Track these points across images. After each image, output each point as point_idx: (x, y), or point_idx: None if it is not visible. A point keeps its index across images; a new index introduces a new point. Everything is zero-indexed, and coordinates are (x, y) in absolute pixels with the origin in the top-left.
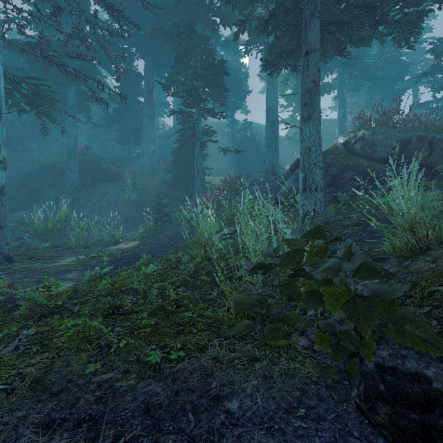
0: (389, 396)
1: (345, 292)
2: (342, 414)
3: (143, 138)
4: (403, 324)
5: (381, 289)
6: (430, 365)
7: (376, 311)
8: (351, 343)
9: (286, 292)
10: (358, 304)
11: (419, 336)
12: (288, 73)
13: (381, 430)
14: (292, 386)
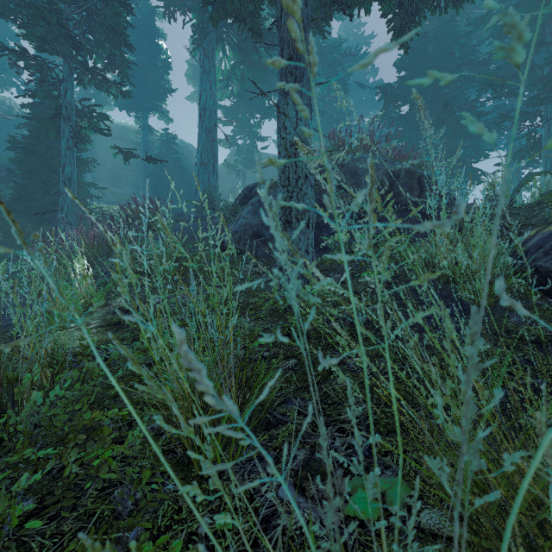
0: None
1: None
2: None
3: None
4: None
5: None
6: None
7: None
8: None
9: None
10: None
11: None
12: (229, 71)
13: None
14: None
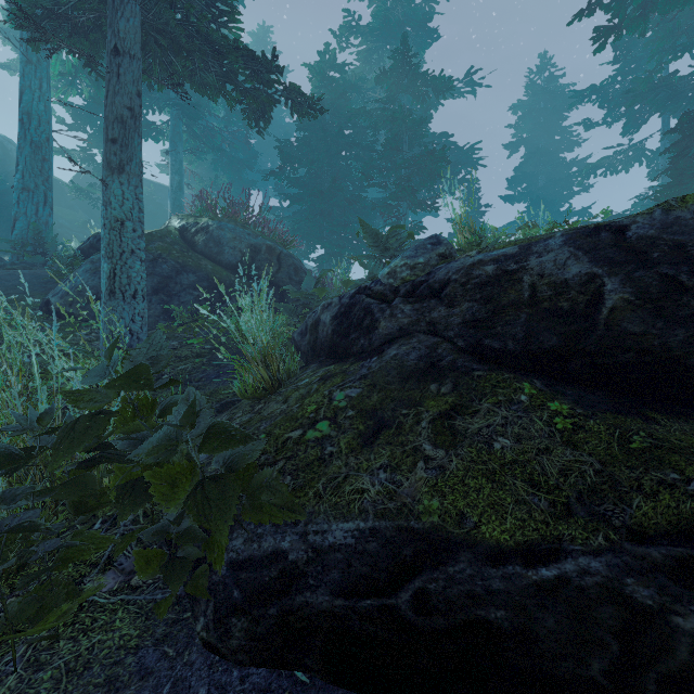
0: (245, 602)
1: (186, 471)
2: (182, 673)
3: None
4: (261, 495)
5: (236, 455)
6: (287, 533)
7: (232, 494)
8: (196, 547)
9: (73, 498)
10: (208, 491)
11: (277, 505)
12: (76, 65)
13: (237, 656)
14: (86, 689)
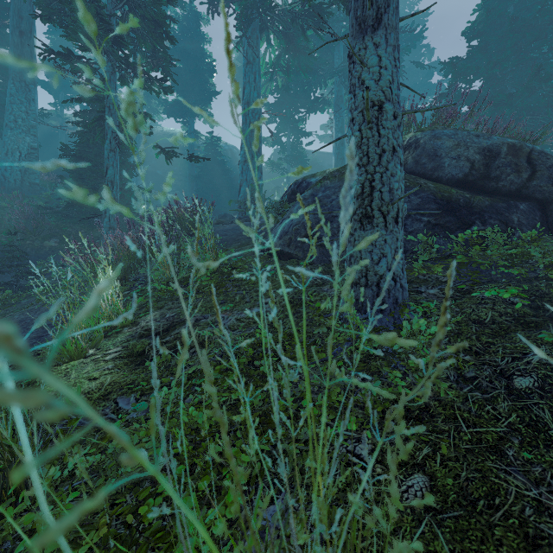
0: None
1: None
2: None
3: (6, 120)
4: None
5: None
6: None
7: None
8: None
9: None
10: None
11: None
12: (274, 62)
13: None
14: None
